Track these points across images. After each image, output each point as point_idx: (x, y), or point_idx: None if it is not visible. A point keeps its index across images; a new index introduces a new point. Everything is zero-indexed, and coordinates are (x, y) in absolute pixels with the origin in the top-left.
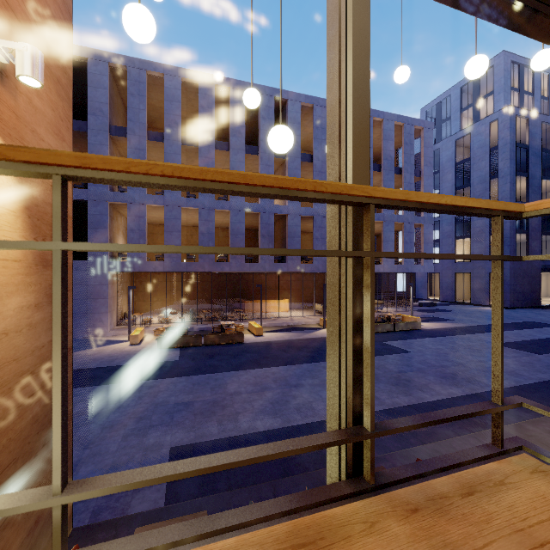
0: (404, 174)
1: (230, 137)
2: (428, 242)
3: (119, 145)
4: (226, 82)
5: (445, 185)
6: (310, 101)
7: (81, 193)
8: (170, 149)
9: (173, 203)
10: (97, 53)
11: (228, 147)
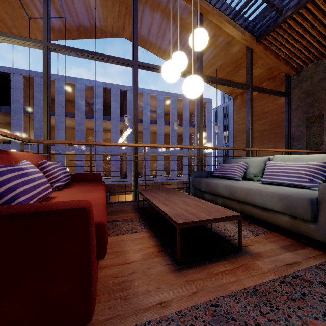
0: (195, 127)
1: (94, 112)
2: (209, 164)
3: (31, 116)
4: (91, 82)
5: (231, 125)
6: (140, 91)
7: (6, 146)
8: (58, 120)
9: (60, 149)
10: (16, 70)
11: (93, 117)
